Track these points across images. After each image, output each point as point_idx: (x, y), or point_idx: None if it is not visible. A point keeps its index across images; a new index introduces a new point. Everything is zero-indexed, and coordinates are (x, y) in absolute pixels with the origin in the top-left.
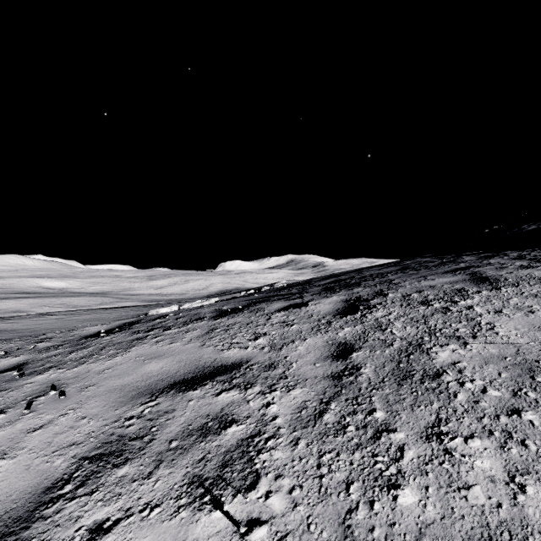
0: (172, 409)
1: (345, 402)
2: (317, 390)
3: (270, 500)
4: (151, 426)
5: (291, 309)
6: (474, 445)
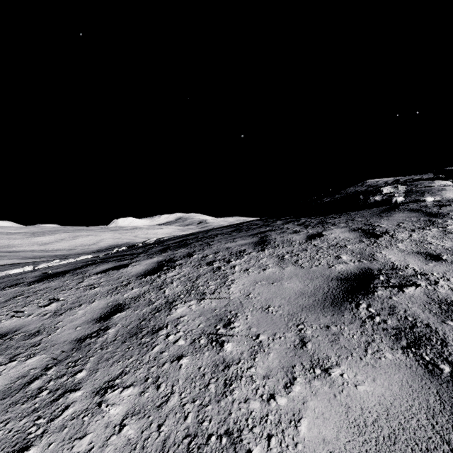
0: None
1: (64, 366)
2: (53, 355)
3: None
4: None
5: (109, 271)
6: (125, 393)
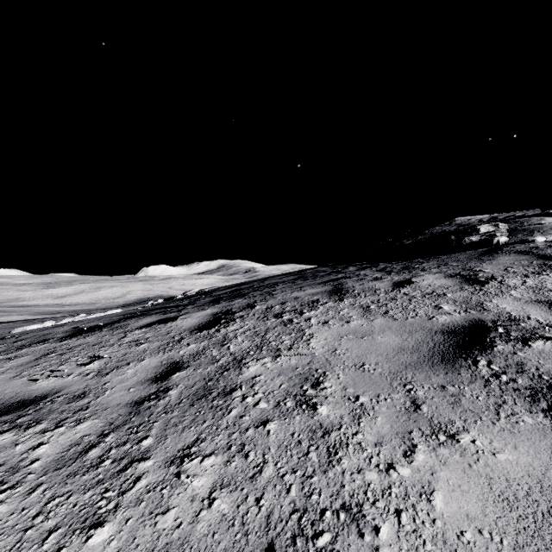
0: None
1: (125, 432)
2: (108, 420)
3: None
4: None
5: (155, 325)
6: (206, 463)
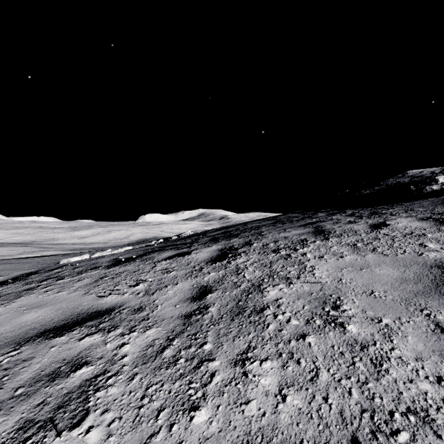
0: (32, 357)
1: (186, 338)
2: (168, 328)
3: (88, 434)
4: (4, 375)
5: (175, 258)
6: (265, 366)
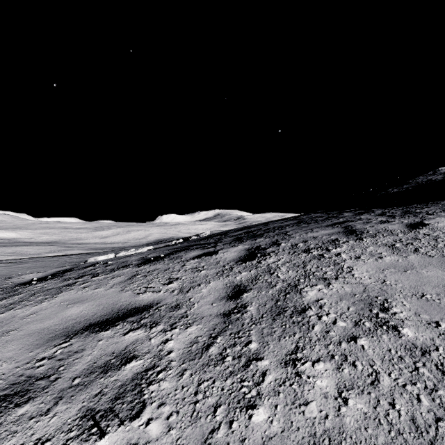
0: (82, 349)
1: (229, 336)
2: (209, 326)
3: (149, 426)
4: (60, 366)
5: (203, 257)
6: (318, 367)
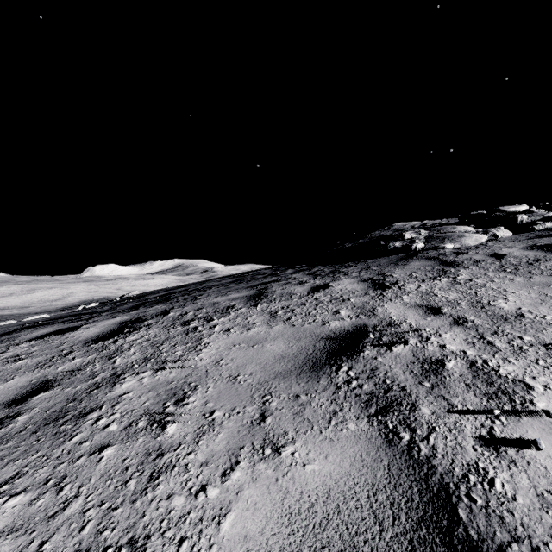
0: None
1: None
2: None
3: None
4: None
5: (49, 337)
6: (10, 503)
